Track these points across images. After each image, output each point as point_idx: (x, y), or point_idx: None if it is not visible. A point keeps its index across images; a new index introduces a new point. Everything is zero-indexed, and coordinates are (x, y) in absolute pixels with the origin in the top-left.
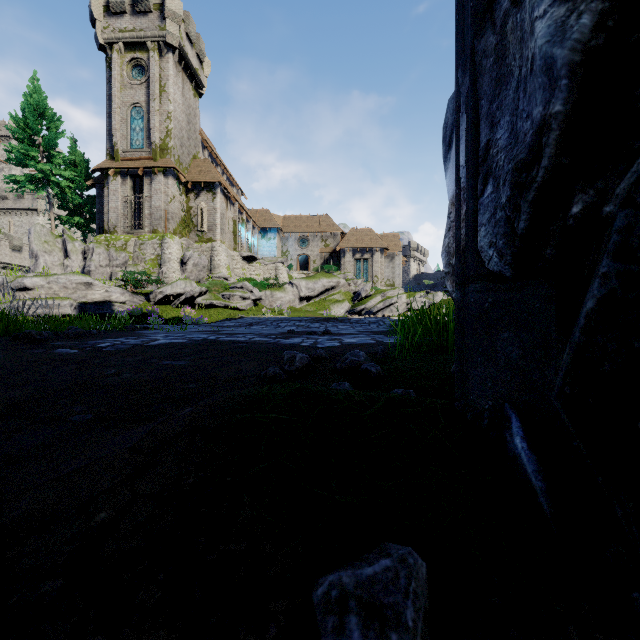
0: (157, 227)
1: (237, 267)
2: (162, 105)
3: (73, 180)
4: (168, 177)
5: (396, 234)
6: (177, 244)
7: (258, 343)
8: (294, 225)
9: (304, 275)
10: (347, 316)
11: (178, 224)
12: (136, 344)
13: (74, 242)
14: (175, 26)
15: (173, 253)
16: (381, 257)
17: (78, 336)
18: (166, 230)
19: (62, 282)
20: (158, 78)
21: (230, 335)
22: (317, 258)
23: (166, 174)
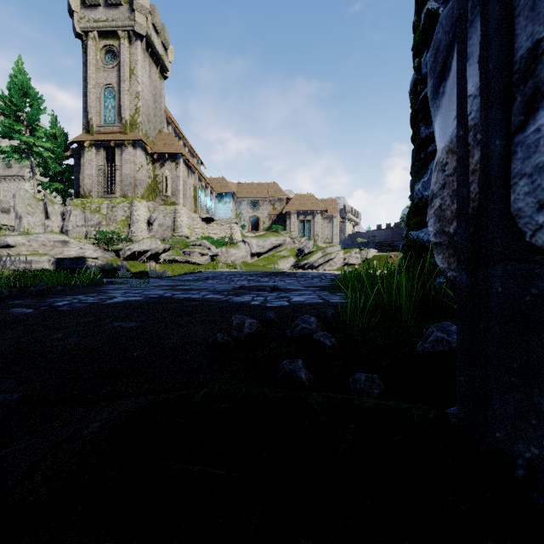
0: (127, 192)
1: (197, 227)
2: (131, 86)
3: (54, 151)
4: (137, 149)
5: (334, 199)
6: (144, 207)
7: (210, 301)
8: (246, 191)
9: (255, 234)
10: (293, 270)
11: (145, 190)
12: (93, 302)
13: (54, 205)
14: (143, 17)
15: (141, 215)
16: (321, 219)
17: (40, 293)
18: (135, 195)
19: (41, 240)
20: (128, 62)
21: (185, 291)
22: (266, 219)
23: (135, 146)
